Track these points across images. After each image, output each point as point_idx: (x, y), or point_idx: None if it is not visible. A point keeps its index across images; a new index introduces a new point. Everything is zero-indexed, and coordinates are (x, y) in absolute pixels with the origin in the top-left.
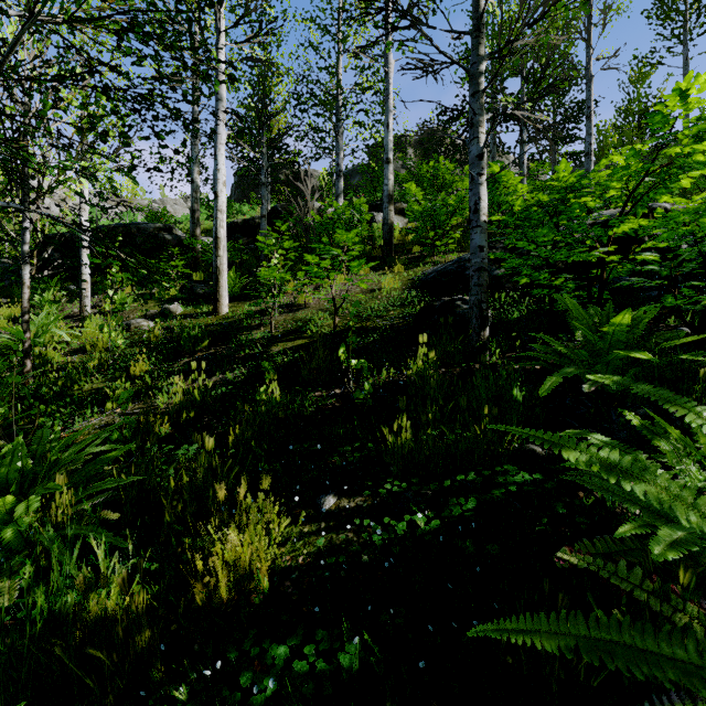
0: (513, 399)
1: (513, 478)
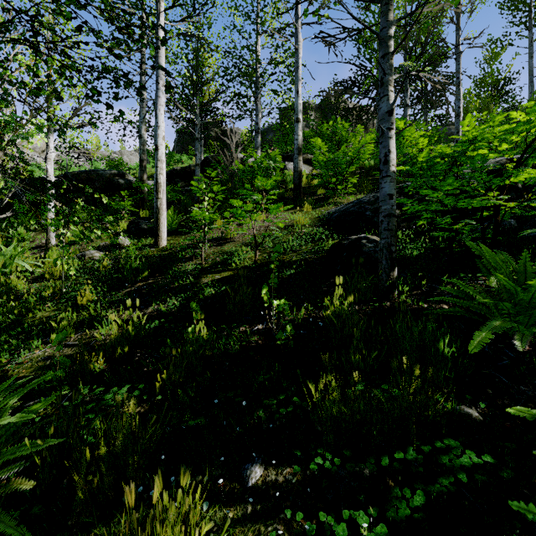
0: (436, 349)
1: (460, 460)
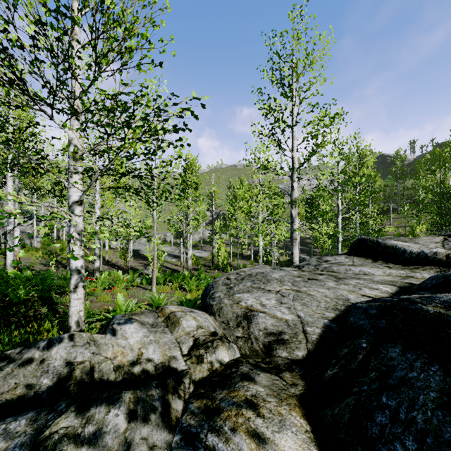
0: None
1: None
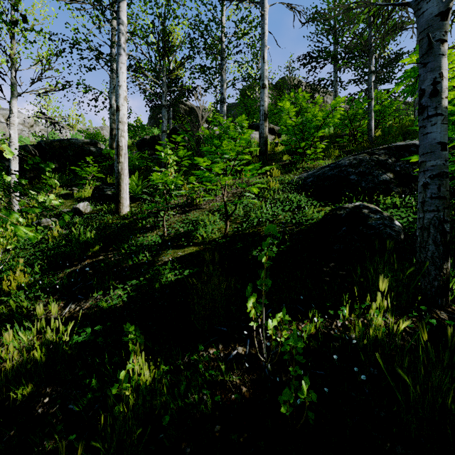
0: None
1: None
